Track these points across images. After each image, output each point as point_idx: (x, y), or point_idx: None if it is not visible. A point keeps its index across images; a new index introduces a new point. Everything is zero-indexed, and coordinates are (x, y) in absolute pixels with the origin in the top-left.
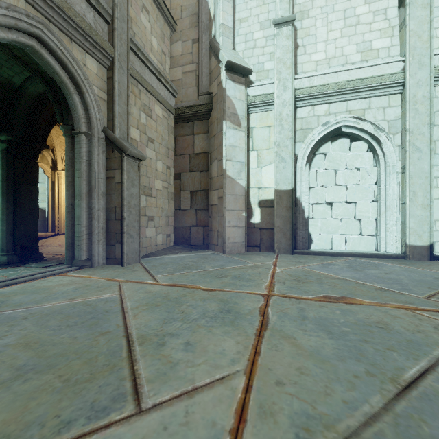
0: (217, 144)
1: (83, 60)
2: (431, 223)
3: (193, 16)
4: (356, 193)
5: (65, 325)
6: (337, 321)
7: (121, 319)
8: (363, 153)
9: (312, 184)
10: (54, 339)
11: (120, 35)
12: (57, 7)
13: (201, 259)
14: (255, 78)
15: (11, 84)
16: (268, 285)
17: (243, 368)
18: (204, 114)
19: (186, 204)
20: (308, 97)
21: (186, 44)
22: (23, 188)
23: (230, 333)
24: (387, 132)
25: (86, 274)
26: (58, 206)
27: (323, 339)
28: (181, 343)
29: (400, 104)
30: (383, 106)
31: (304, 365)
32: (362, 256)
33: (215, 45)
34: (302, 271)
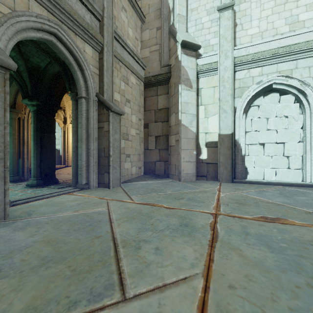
0: (174, 101)
1: (83, 47)
2: None
3: (157, 11)
4: (284, 135)
5: (72, 229)
6: (275, 238)
7: (109, 227)
8: (290, 104)
9: (248, 129)
10: (65, 239)
11: (107, 28)
12: (67, 13)
13: (163, 185)
14: (203, 51)
15: (39, 67)
16: (215, 206)
17: (200, 271)
18: (165, 81)
19: (152, 145)
20: (245, 63)
21: (152, 31)
22: (46, 135)
23: (189, 242)
24: (312, 86)
25: (85, 194)
26: (67, 147)
27: (265, 252)
28: (152, 248)
29: None
30: (309, 66)
31: (250, 273)
32: (290, 186)
33: (173, 30)
34: (241, 196)
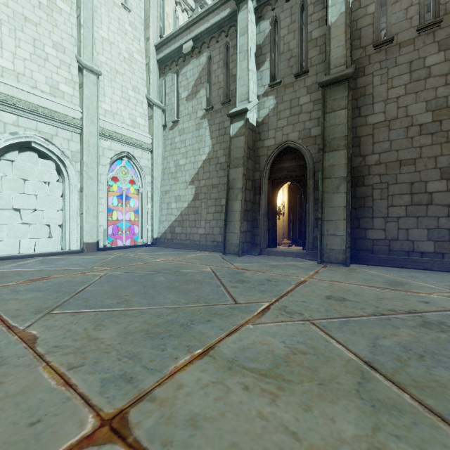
0: None
1: None
2: (98, 228)
3: None
4: (45, 202)
5: None
6: (42, 286)
7: None
8: (51, 170)
9: None
10: None
11: None
12: None
13: None
14: None
15: None
16: None
17: None
18: None
19: None
20: None
21: None
22: None
23: None
24: (71, 159)
25: None
26: None
27: (36, 293)
28: None
29: (80, 142)
30: (68, 139)
31: (29, 302)
32: (51, 255)
33: None
34: None
